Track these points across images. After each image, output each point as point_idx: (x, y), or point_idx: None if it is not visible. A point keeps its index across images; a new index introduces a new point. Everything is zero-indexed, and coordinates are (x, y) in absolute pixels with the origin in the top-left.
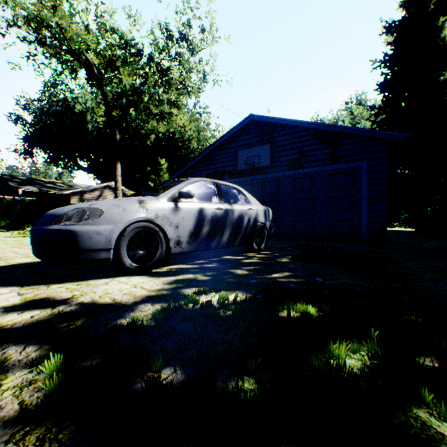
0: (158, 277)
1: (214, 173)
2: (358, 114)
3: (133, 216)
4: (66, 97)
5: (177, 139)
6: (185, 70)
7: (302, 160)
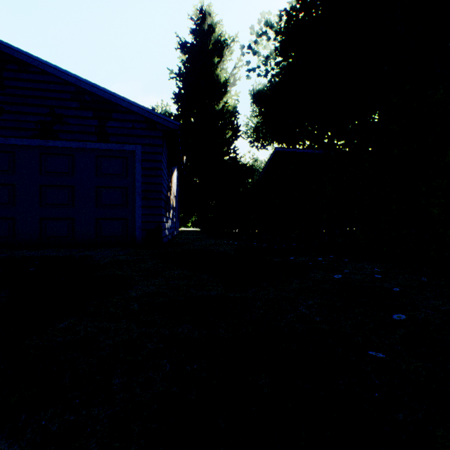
0: None
1: None
2: None
3: None
4: None
5: None
6: None
7: (55, 127)
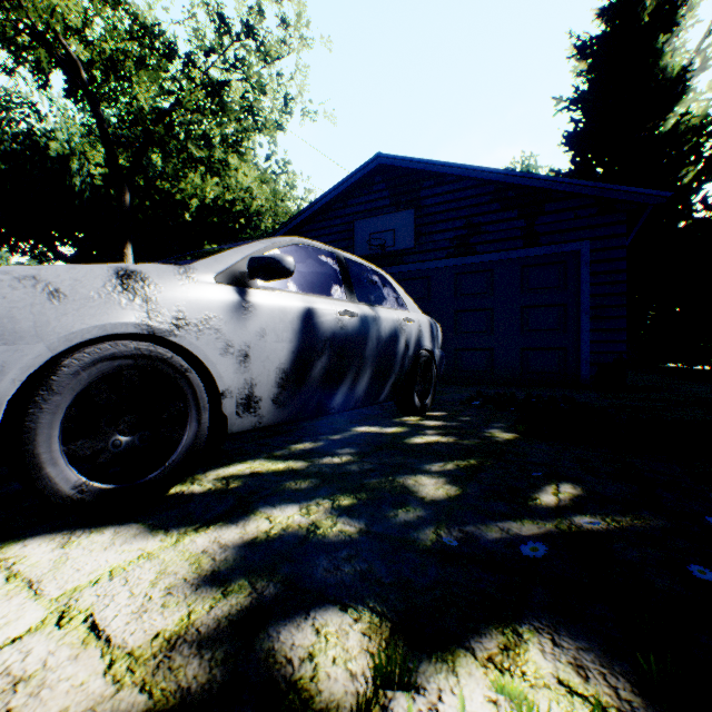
0: (181, 531)
1: None
2: None
3: (88, 317)
4: (31, 128)
5: (237, 213)
6: (253, 87)
7: (472, 241)
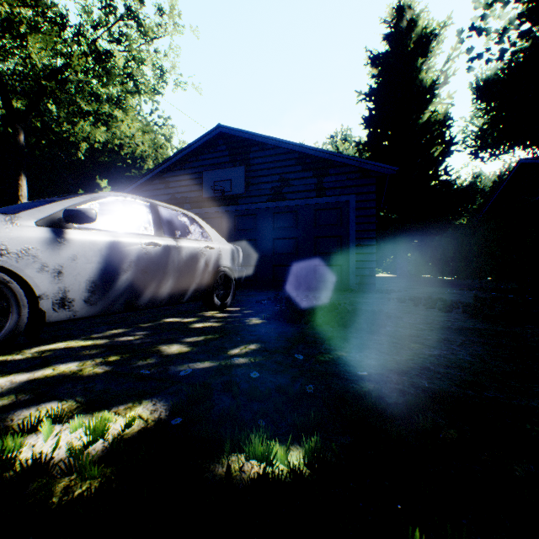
0: None
1: (171, 200)
2: (344, 151)
3: None
4: None
5: (125, 155)
6: (134, 58)
7: (283, 190)
